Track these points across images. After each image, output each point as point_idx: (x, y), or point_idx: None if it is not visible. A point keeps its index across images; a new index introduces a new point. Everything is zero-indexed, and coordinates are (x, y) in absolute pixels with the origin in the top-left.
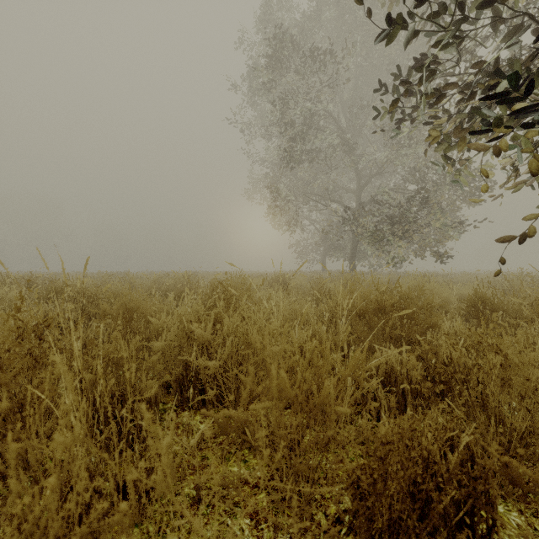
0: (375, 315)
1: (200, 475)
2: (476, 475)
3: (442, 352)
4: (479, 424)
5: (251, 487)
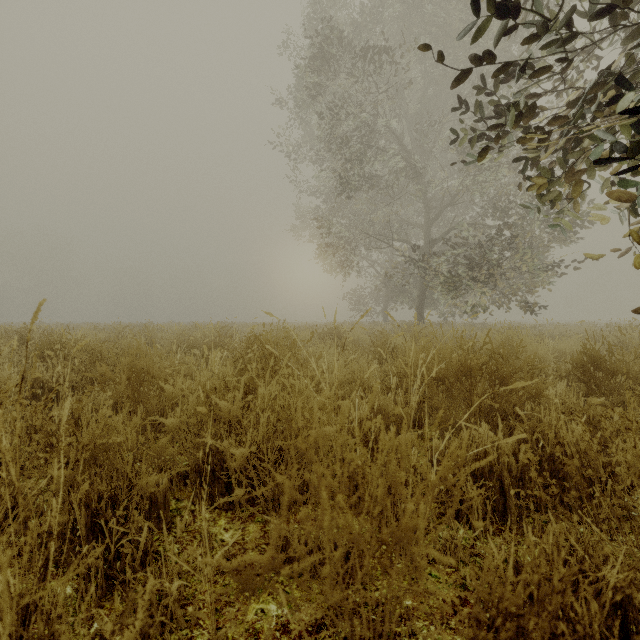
0: (457, 380)
1: (220, 617)
2: (627, 628)
3: (553, 432)
4: (629, 548)
5: (292, 638)
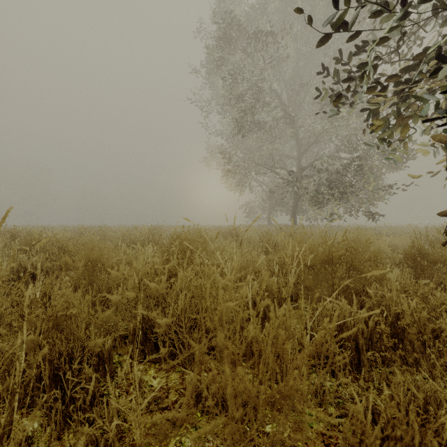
0: (322, 267)
1: None
2: None
3: (394, 305)
4: None
5: None
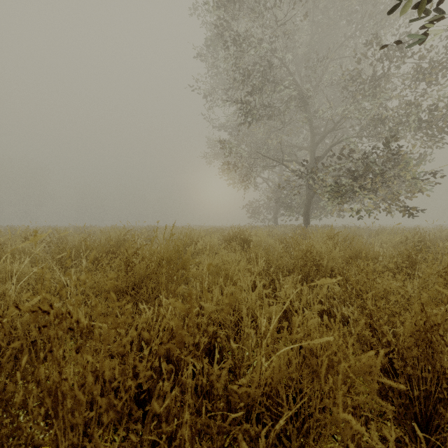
0: None
1: None
2: None
3: None
4: None
5: None
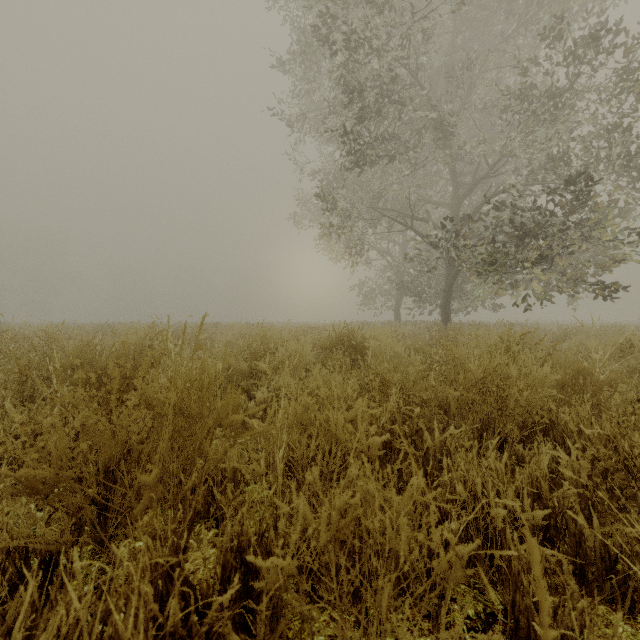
0: None
1: None
2: None
3: None
4: None
5: None
